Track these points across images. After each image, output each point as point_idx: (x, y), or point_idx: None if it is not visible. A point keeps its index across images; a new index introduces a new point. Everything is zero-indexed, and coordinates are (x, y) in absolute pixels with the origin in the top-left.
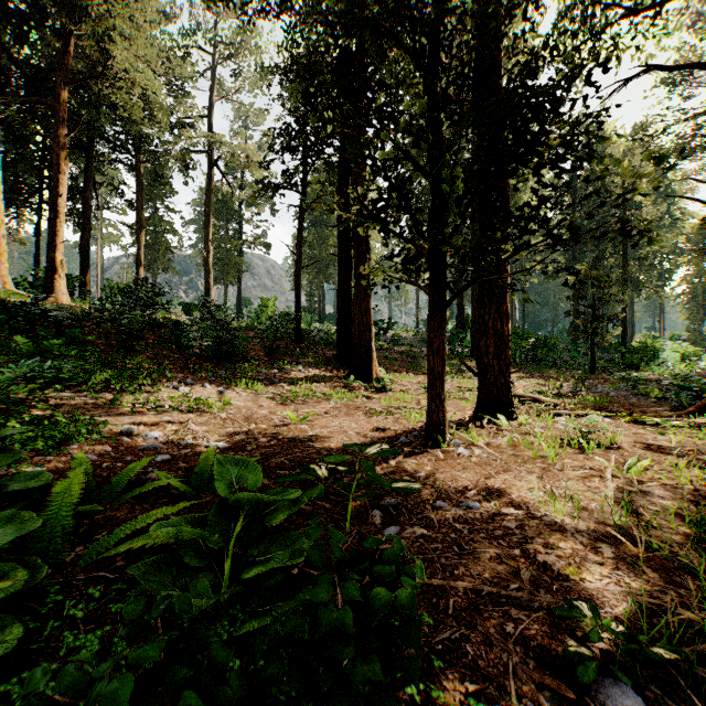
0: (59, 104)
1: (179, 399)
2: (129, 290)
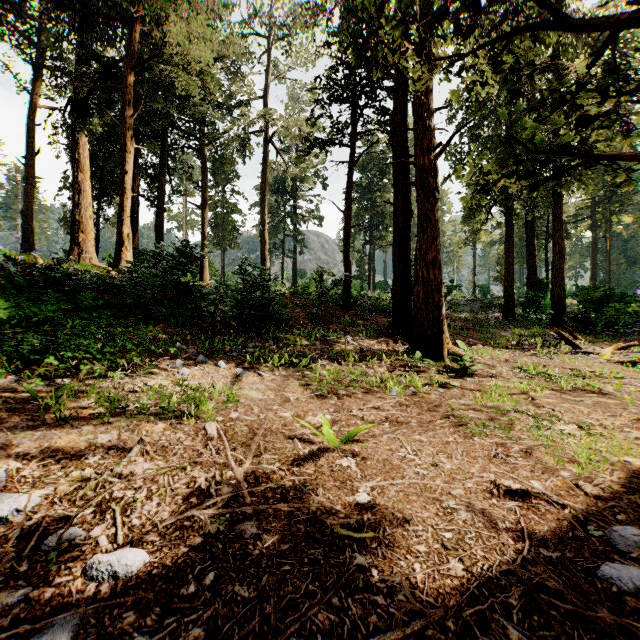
0: (125, 88)
1: (168, 389)
2: (167, 253)
